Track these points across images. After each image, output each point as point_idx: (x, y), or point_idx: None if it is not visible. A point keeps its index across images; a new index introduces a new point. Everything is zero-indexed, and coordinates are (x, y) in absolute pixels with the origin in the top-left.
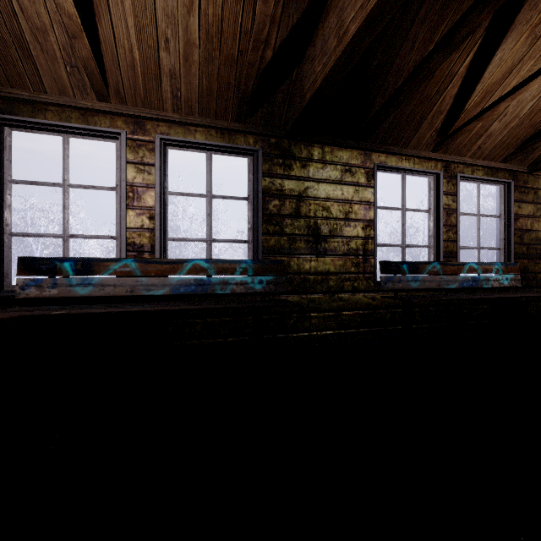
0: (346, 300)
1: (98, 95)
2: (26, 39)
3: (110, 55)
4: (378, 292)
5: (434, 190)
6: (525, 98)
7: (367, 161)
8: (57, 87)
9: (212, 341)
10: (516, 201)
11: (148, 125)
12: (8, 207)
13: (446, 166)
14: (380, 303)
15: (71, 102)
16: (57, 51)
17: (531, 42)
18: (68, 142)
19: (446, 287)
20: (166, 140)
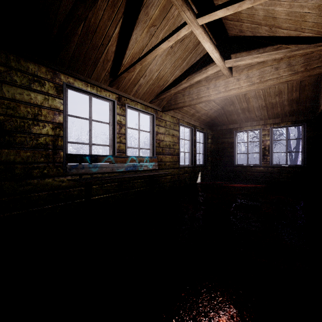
0: (35, 184)
1: None
2: None
3: None
4: (67, 176)
5: (112, 111)
6: (153, 69)
7: (57, 79)
8: None
9: None
10: (157, 125)
11: None
12: None
13: (119, 97)
14: (69, 184)
15: None
16: None
17: (149, 36)
18: None
19: (117, 171)
20: None
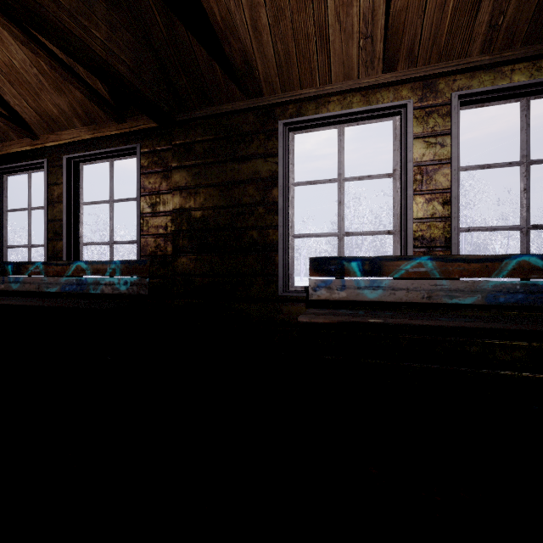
0: None
1: (386, 64)
2: (328, 24)
3: (416, 0)
4: None
5: None
6: None
7: None
8: (342, 72)
9: (541, 376)
10: None
11: (440, 84)
12: (291, 210)
13: None
14: None
15: (354, 85)
16: (355, 24)
17: None
18: (343, 133)
19: None
20: (464, 97)
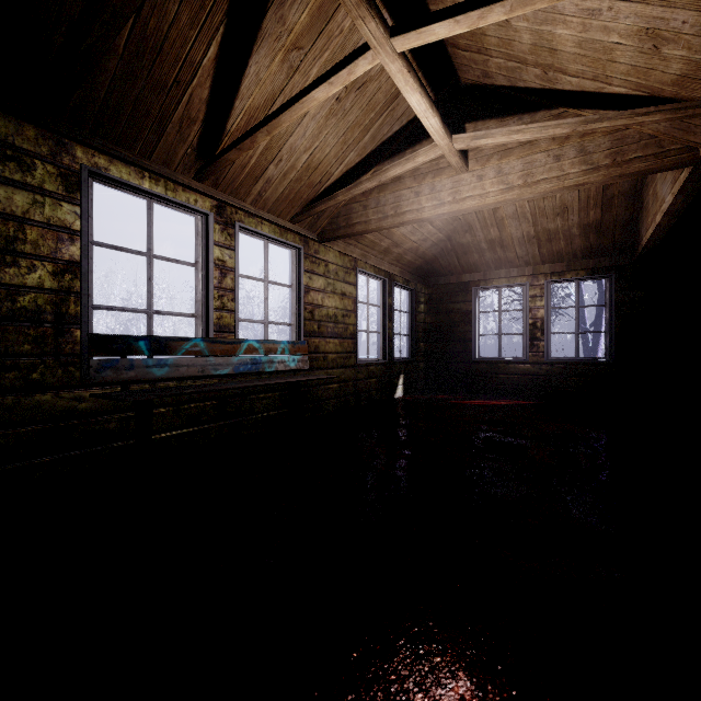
0: (7, 407)
1: None
2: None
3: None
4: (92, 386)
5: (203, 237)
6: (298, 146)
7: (65, 156)
8: None
9: None
10: (307, 271)
11: None
12: None
13: (220, 207)
14: (98, 404)
15: None
16: None
17: (289, 72)
18: None
19: (214, 374)
20: None
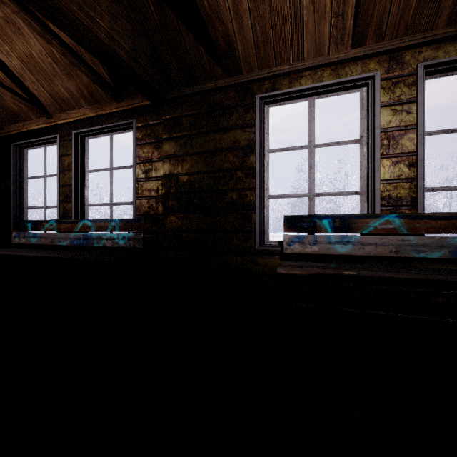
0: None
1: (356, 39)
2: (302, 5)
3: None
4: None
5: None
6: None
7: None
8: (314, 49)
9: None
10: None
11: (406, 56)
12: (267, 174)
13: None
14: None
15: (324, 60)
16: (327, 4)
17: None
18: (313, 104)
19: None
20: (429, 67)
